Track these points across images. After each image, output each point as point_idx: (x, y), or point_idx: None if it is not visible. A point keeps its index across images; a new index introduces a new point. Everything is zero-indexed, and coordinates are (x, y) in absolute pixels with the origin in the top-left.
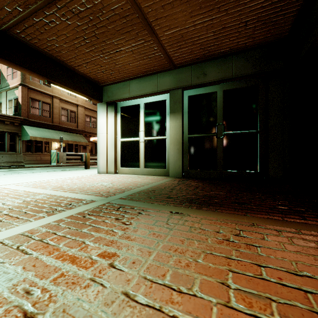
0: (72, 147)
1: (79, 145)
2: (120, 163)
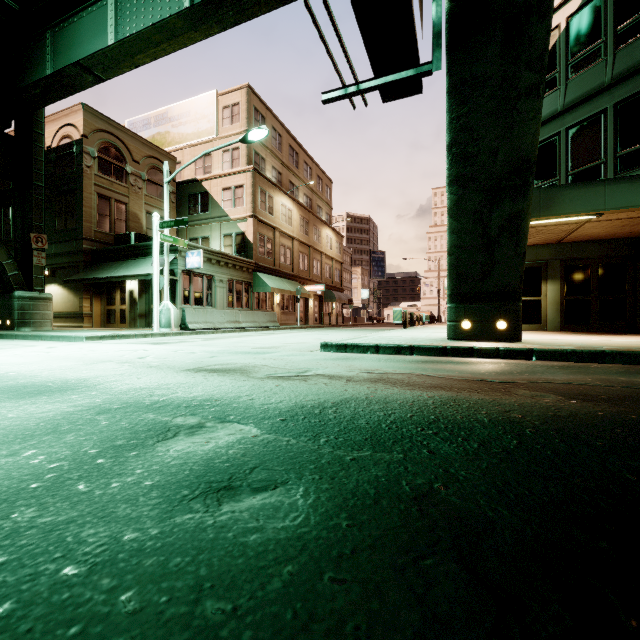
0: (288, 301)
1: (294, 297)
2: None
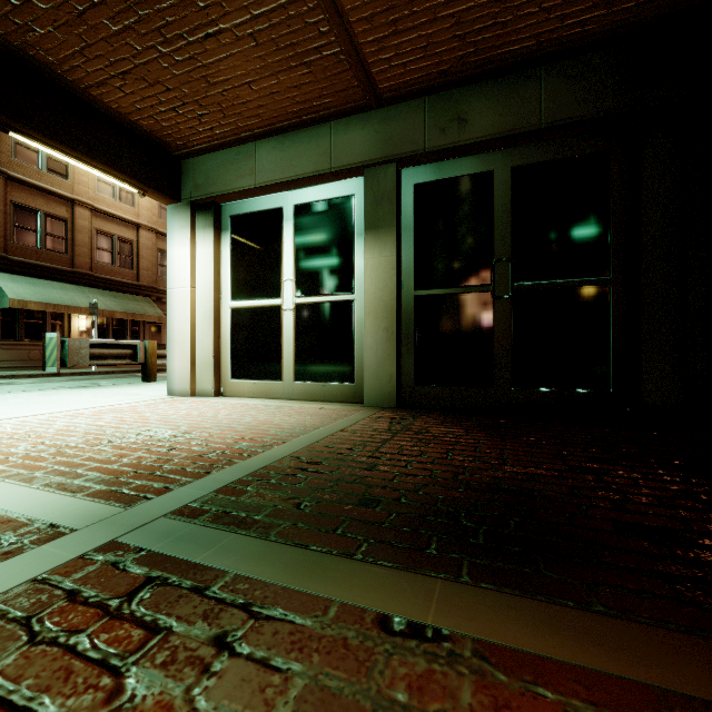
0: (125, 327)
1: (143, 322)
2: (230, 367)
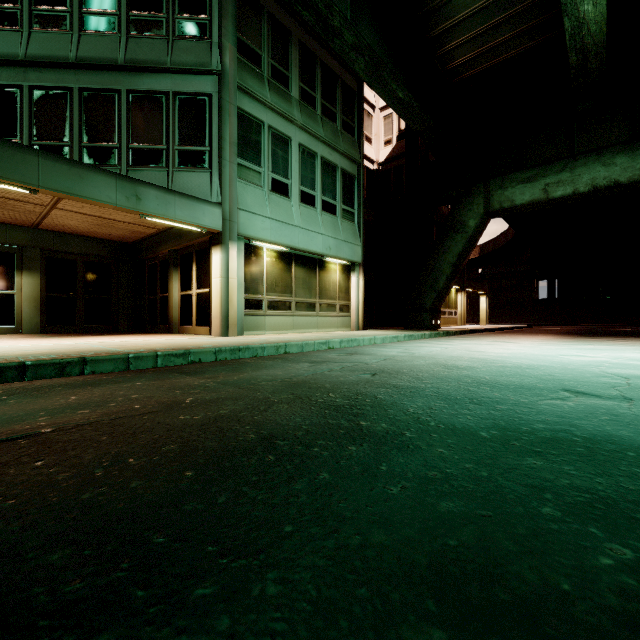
0: None
1: None
2: None
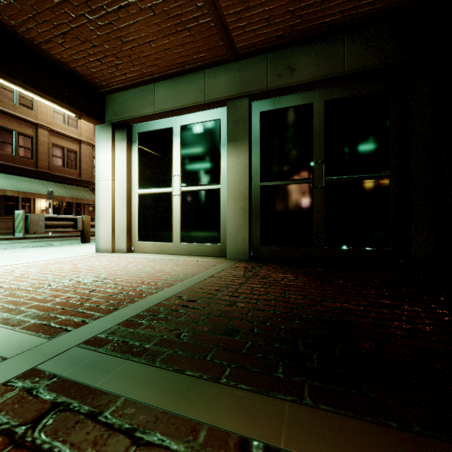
0: (71, 207)
1: (83, 204)
2: (137, 233)
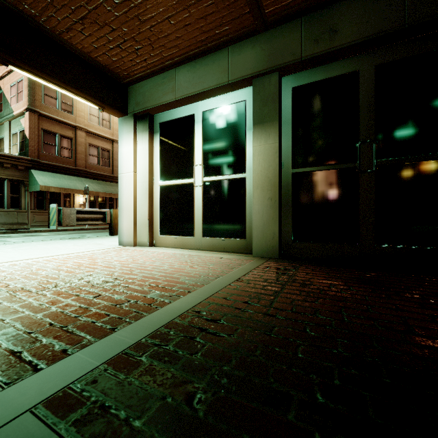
0: (105, 201)
1: (115, 199)
2: (159, 226)
